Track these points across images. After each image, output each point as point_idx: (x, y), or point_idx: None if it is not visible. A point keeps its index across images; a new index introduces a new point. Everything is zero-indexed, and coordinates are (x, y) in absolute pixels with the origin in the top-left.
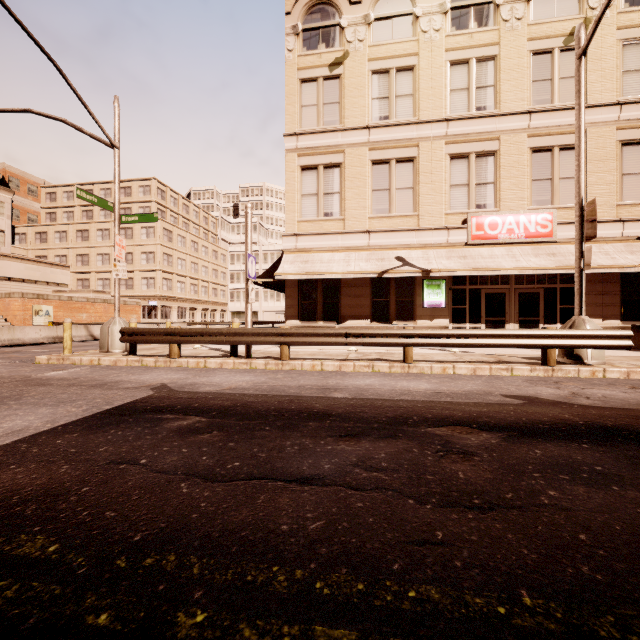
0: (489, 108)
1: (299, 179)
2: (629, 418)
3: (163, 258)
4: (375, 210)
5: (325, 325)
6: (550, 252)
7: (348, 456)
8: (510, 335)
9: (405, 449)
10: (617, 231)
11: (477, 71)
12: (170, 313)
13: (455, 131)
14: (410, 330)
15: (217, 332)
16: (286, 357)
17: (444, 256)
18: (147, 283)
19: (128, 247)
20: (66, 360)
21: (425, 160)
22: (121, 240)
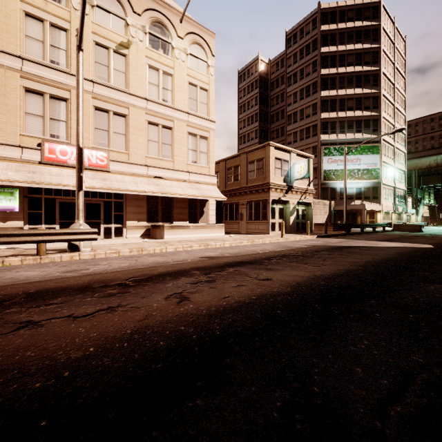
0: (62, 65)
1: None
2: None
3: None
4: None
5: None
6: (104, 178)
7: None
8: (2, 235)
9: None
10: (145, 171)
11: (52, 33)
12: None
13: (31, 70)
14: None
15: None
16: None
17: (14, 169)
18: None
19: None
20: None
21: None
22: None
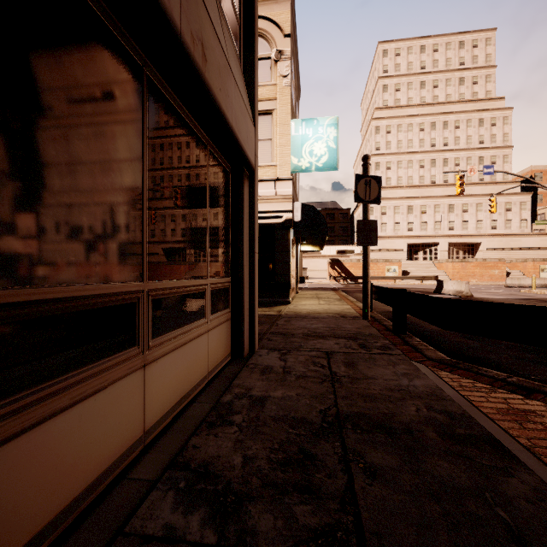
0: None
1: None
2: None
3: None
4: None
5: None
6: None
7: None
8: None
9: None
10: None
11: None
12: None
13: None
14: None
15: None
16: None
17: None
18: None
19: None
20: (531, 292)
21: None
22: None
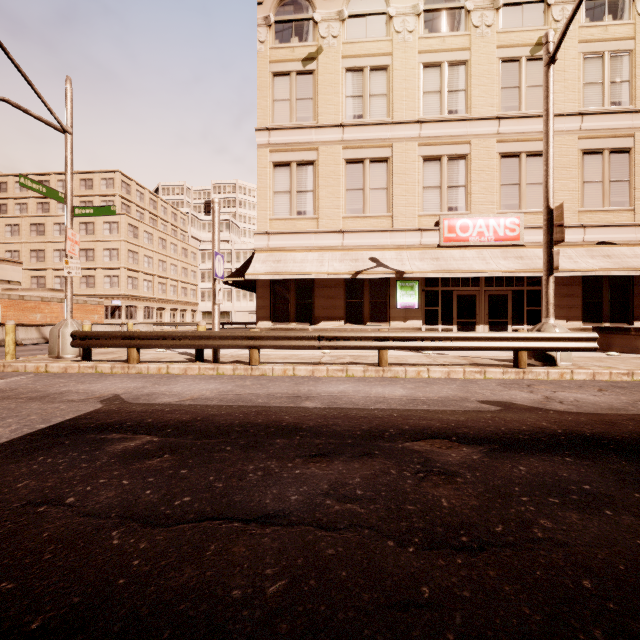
0: (460, 112)
1: (271, 176)
2: (604, 425)
3: (128, 255)
4: (349, 210)
5: (298, 327)
6: (518, 255)
7: (319, 482)
8: (483, 338)
9: (382, 471)
10: (579, 236)
11: (449, 75)
12: (136, 313)
13: (428, 133)
14: (385, 333)
15: (181, 335)
16: (256, 362)
17: (417, 257)
18: (110, 281)
19: (89, 243)
20: (7, 367)
21: (399, 161)
22: (74, 234)
